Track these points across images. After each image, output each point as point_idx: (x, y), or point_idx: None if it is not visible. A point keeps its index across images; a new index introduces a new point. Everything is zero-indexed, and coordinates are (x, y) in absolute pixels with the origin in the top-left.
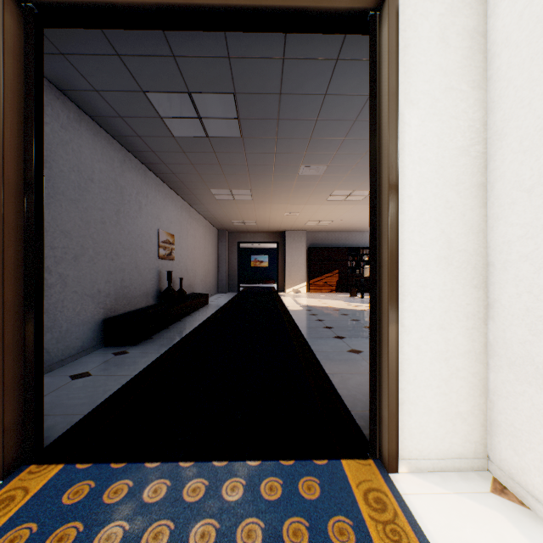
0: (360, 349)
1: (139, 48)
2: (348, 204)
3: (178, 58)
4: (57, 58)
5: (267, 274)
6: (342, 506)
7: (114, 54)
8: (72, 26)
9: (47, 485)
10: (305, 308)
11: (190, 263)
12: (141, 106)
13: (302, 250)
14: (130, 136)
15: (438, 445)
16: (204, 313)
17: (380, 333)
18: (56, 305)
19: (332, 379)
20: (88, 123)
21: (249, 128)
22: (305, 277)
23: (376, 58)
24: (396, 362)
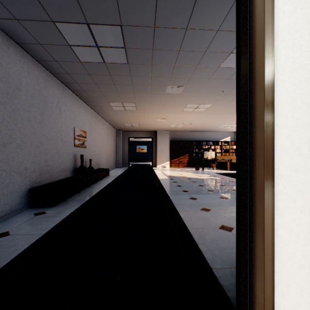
0: (208, 207)
1: None
2: (195, 113)
3: None
4: None
5: (146, 156)
6: None
7: None
8: None
9: None
10: (169, 177)
11: (97, 149)
12: (53, 35)
13: (167, 142)
14: (49, 60)
15: None
16: (105, 181)
17: (251, 214)
18: None
19: (193, 235)
20: (16, 48)
21: (132, 56)
22: (168, 158)
23: None
24: (272, 246)
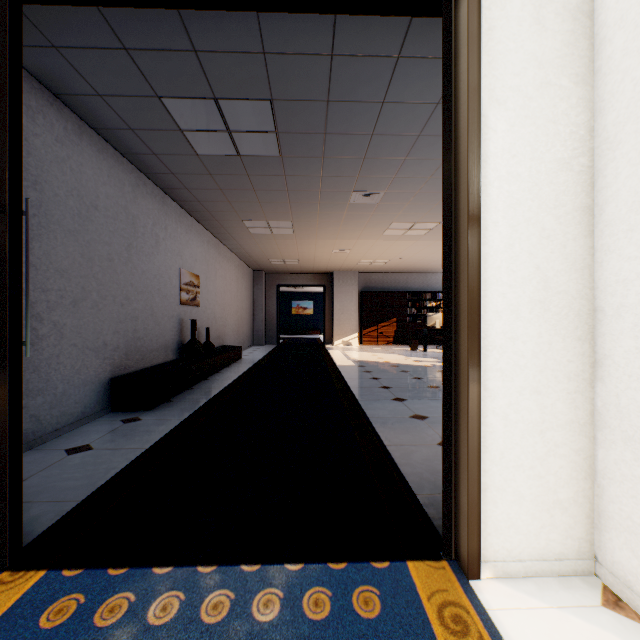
0: (424, 414)
1: (151, 40)
2: (408, 239)
3: (201, 54)
4: (48, 52)
5: (312, 323)
6: (410, 627)
7: (120, 48)
8: (59, 2)
9: (21, 601)
10: (358, 364)
11: (219, 310)
12: (156, 116)
13: (353, 295)
14: (143, 153)
15: (531, 542)
16: (235, 370)
17: (457, 398)
18: (49, 362)
19: (392, 453)
20: (91, 137)
21: (289, 145)
22: (356, 326)
23: (451, 45)
24: (478, 436)
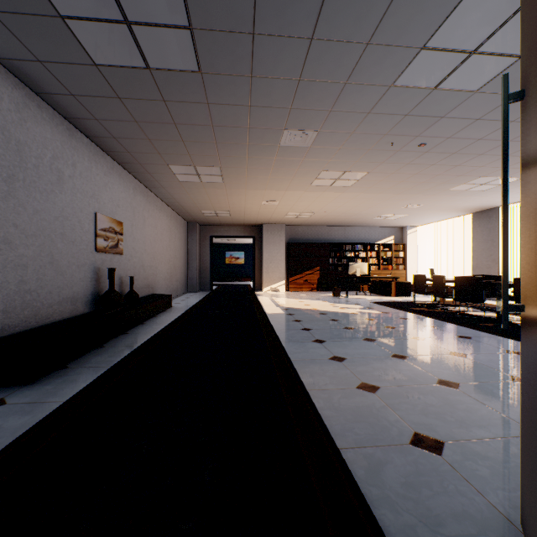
0: (373, 382)
1: None
2: (335, 190)
3: None
4: None
5: (243, 271)
6: None
7: None
8: None
9: None
10: (286, 311)
11: (148, 258)
12: None
13: (281, 245)
14: (24, 59)
15: None
16: (161, 320)
17: None
18: None
19: (352, 469)
20: None
21: (209, 52)
22: (283, 274)
23: None
24: None
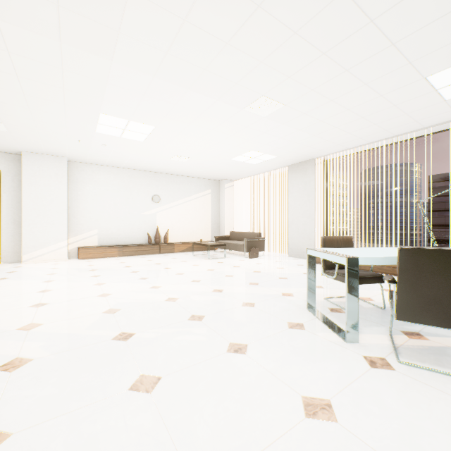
0: None
1: None
2: None
3: None
4: None
5: None
6: None
7: None
8: None
9: None
10: None
11: None
12: None
13: None
14: None
15: (12, 258)
16: None
17: None
18: None
19: None
20: None
21: None
22: None
23: None
24: (0, 242)
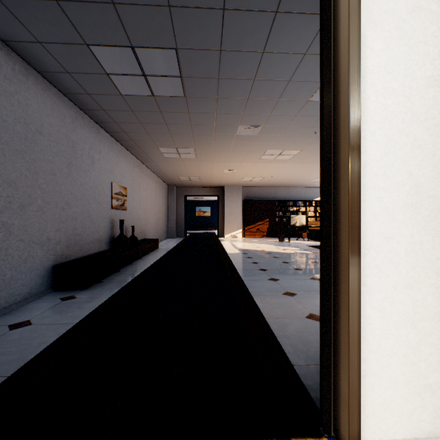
0: (293, 291)
1: None
2: (278, 162)
3: (118, 6)
4: None
5: (209, 222)
6: None
7: None
8: None
9: None
10: (242, 251)
11: (142, 213)
12: (86, 61)
13: (238, 202)
14: (80, 93)
15: (404, 422)
16: (153, 256)
17: (336, 291)
18: None
19: (271, 325)
20: (36, 78)
21: (191, 87)
22: (241, 224)
23: None
24: (358, 328)
